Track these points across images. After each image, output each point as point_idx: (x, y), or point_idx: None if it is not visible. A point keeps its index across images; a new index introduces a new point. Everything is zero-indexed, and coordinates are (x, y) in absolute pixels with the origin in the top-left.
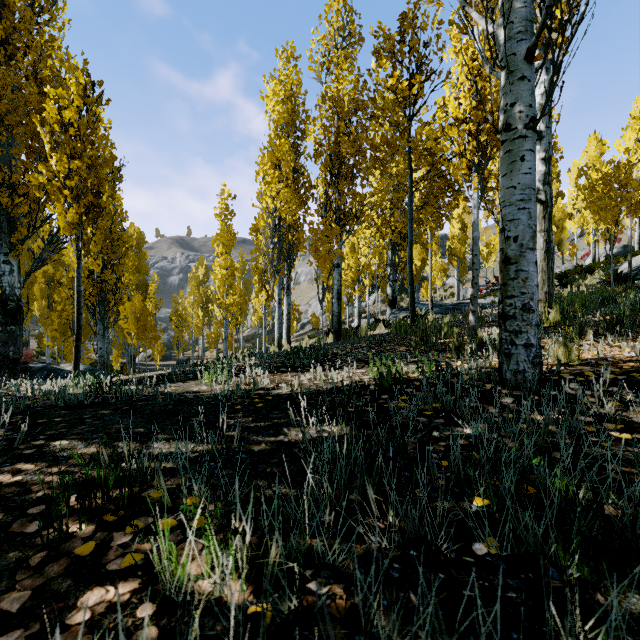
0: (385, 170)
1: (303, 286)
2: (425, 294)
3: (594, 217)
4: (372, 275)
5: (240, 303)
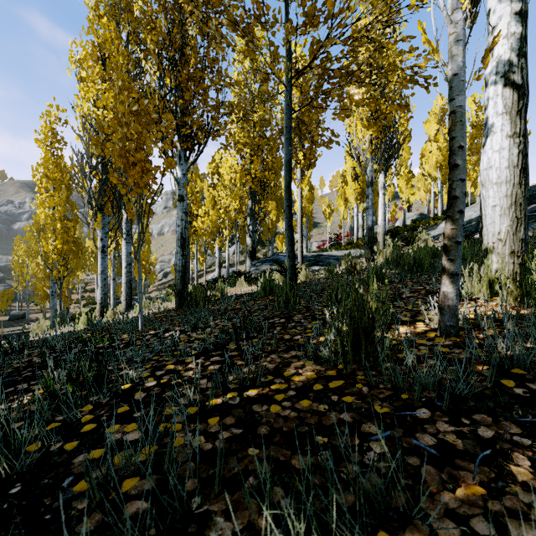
0: (252, 31)
1: (167, 237)
2: (281, 246)
3: (406, 188)
4: (231, 222)
5: (63, 251)
